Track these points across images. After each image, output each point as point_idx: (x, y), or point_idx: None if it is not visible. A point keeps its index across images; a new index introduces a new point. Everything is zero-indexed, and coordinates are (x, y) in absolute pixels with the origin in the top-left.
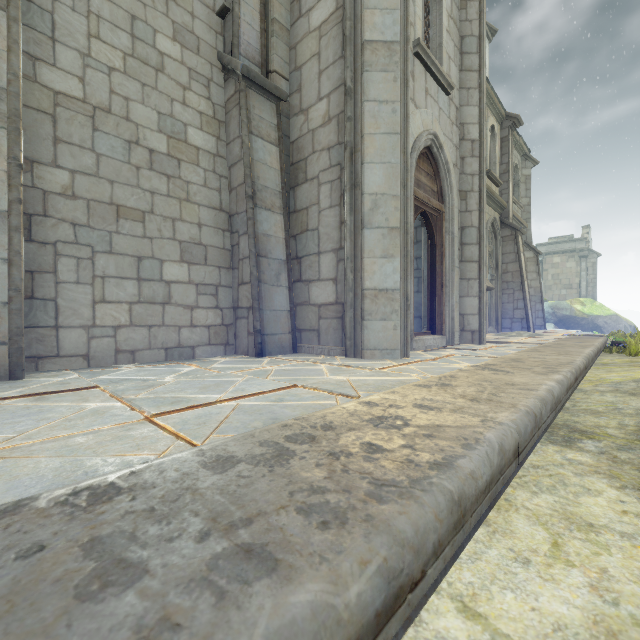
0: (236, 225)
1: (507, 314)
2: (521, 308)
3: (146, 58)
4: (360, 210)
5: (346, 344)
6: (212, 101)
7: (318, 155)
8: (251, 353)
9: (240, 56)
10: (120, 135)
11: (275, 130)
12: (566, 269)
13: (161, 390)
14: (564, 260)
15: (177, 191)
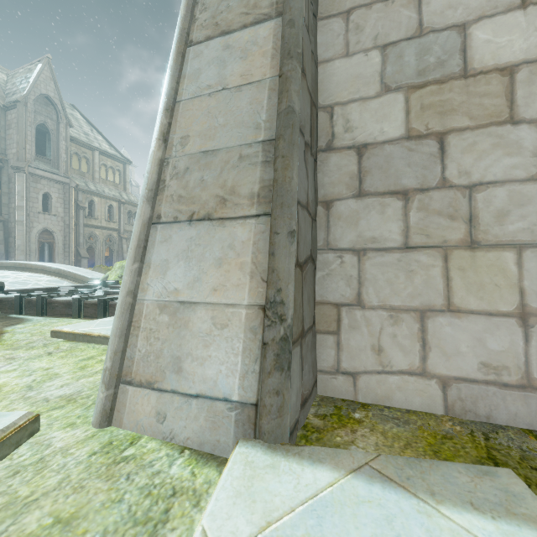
0: None
1: None
2: None
3: None
4: (16, 247)
5: None
6: None
7: (14, 233)
8: None
9: None
10: None
11: (3, 228)
12: None
13: None
14: None
15: None
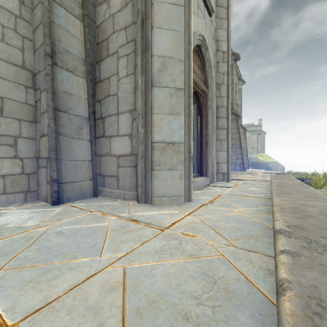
0: (38, 82)
1: (233, 161)
2: (240, 158)
3: None
4: (150, 70)
5: (138, 191)
6: None
7: (117, 34)
8: (49, 200)
9: None
10: None
11: (79, 7)
12: (252, 139)
13: None
14: (251, 135)
15: None
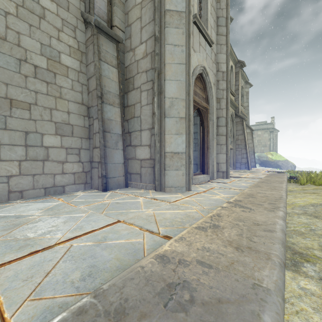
0: (91, 113)
1: (238, 160)
2: (245, 158)
3: (32, 9)
4: (163, 107)
5: (155, 183)
6: (77, 40)
7: (140, 75)
8: (100, 189)
9: (94, 15)
10: (13, 55)
11: (115, 59)
12: (264, 137)
13: (21, 230)
14: (263, 133)
15: (53, 92)
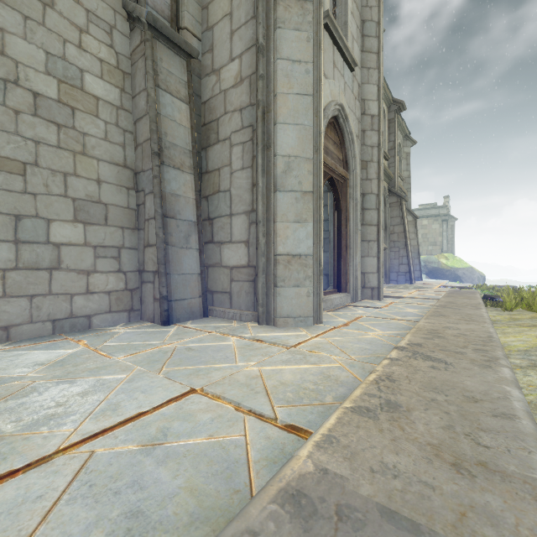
0: (142, 183)
1: (394, 268)
2: (405, 263)
3: None
4: (273, 172)
5: (258, 311)
6: (115, 50)
7: (230, 116)
8: (157, 320)
9: (147, 6)
10: None
11: (185, 87)
12: (432, 230)
13: None
14: (430, 223)
15: (70, 142)
